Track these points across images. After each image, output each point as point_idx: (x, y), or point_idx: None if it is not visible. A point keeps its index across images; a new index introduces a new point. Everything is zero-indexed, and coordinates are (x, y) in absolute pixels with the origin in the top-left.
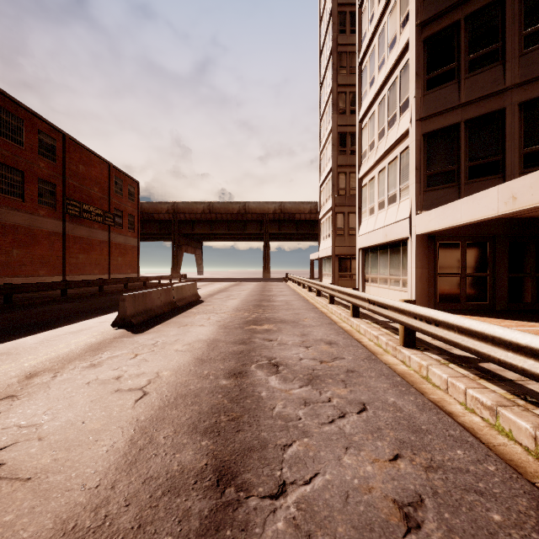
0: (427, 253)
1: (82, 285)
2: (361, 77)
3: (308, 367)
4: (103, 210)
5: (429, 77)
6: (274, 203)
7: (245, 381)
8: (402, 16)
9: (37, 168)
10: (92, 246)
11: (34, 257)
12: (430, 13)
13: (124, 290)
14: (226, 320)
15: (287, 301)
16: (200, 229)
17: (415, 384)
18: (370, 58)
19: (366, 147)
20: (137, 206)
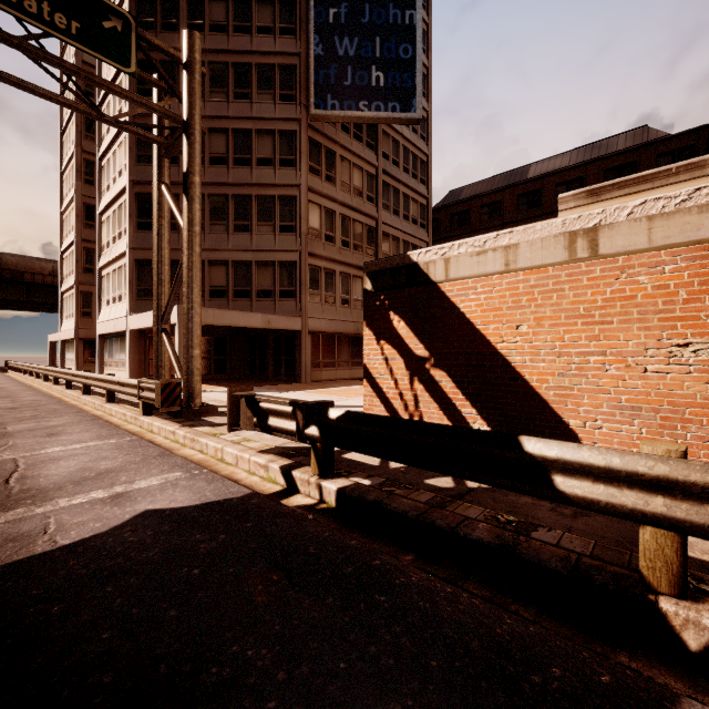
0: (139, 343)
1: None
2: (101, 173)
3: (12, 407)
4: None
5: (139, 221)
6: None
7: None
8: (126, 160)
9: None
10: None
11: None
12: (139, 178)
13: None
14: None
15: (2, 388)
16: None
17: (77, 406)
18: (108, 165)
19: (105, 243)
20: None
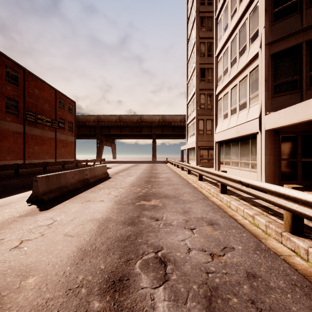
0: (273, 143)
1: (30, 166)
2: (217, 26)
3: (200, 267)
4: (51, 119)
5: (275, 12)
6: (159, 115)
7: (124, 304)
8: None
9: (5, 90)
10: (44, 141)
11: (2, 148)
12: None
13: (61, 169)
14: (122, 195)
15: (168, 178)
16: (114, 131)
17: None
18: (225, 12)
19: (221, 73)
20: (74, 117)
